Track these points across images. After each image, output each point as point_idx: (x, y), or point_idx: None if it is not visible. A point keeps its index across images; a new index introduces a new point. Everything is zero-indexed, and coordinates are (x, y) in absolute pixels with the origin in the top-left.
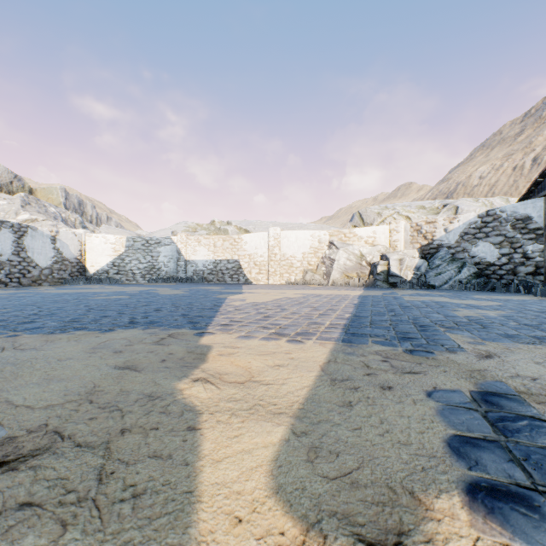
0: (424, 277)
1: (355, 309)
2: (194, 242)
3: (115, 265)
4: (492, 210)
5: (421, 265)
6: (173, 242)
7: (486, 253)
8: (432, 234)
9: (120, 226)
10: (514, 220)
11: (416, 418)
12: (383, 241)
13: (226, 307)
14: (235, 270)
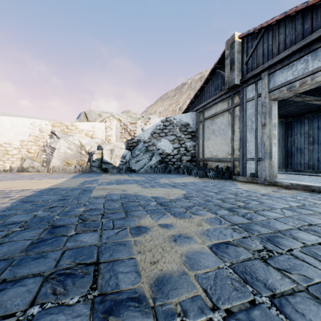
0: (128, 164)
1: None
2: None
3: None
4: (169, 117)
5: (127, 154)
6: None
7: (166, 147)
8: (134, 131)
9: None
10: (180, 125)
11: None
12: (100, 135)
13: None
14: None
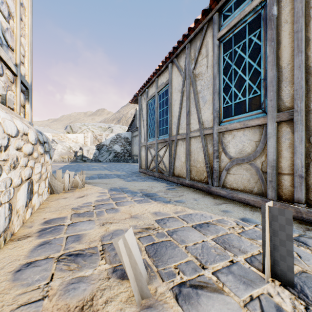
0: (97, 157)
1: (60, 168)
2: None
3: None
4: (119, 133)
5: (97, 152)
6: None
7: (117, 149)
8: (101, 140)
9: None
10: (124, 138)
11: None
12: (81, 141)
13: None
14: None
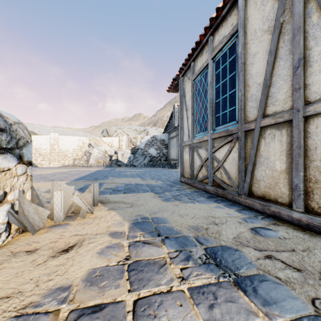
0: (132, 162)
1: (89, 174)
2: None
3: None
4: (155, 135)
5: (131, 157)
6: None
7: (153, 152)
8: (136, 143)
9: None
10: (160, 140)
11: (78, 186)
12: (116, 145)
13: None
14: None
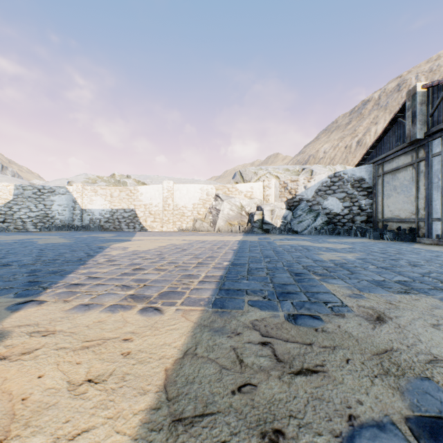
0: (289, 225)
1: (234, 255)
2: (91, 192)
3: (1, 213)
4: (338, 172)
5: (288, 215)
6: (68, 192)
7: (334, 206)
8: (295, 190)
9: (18, 176)
10: (352, 181)
11: None
12: (259, 195)
13: (99, 258)
14: (131, 219)
